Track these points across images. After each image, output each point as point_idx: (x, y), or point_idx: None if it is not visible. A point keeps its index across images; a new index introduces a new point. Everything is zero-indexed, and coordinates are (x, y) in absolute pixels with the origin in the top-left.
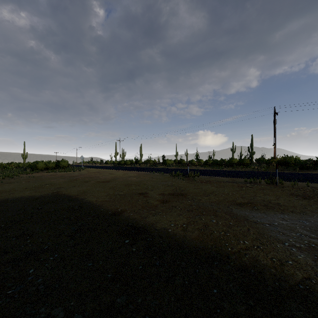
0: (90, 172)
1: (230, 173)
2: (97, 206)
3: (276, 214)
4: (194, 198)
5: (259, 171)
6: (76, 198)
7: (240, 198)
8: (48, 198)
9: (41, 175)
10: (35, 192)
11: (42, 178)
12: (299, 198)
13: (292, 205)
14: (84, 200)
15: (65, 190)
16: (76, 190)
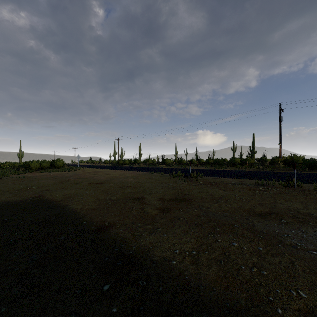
0: (86, 172)
1: (235, 173)
2: (80, 217)
3: None
4: (201, 206)
5: (265, 171)
6: (58, 205)
7: (258, 206)
8: (26, 204)
9: (33, 175)
10: (15, 195)
11: (33, 179)
12: None
13: None
14: (66, 208)
15: (50, 194)
16: (63, 193)
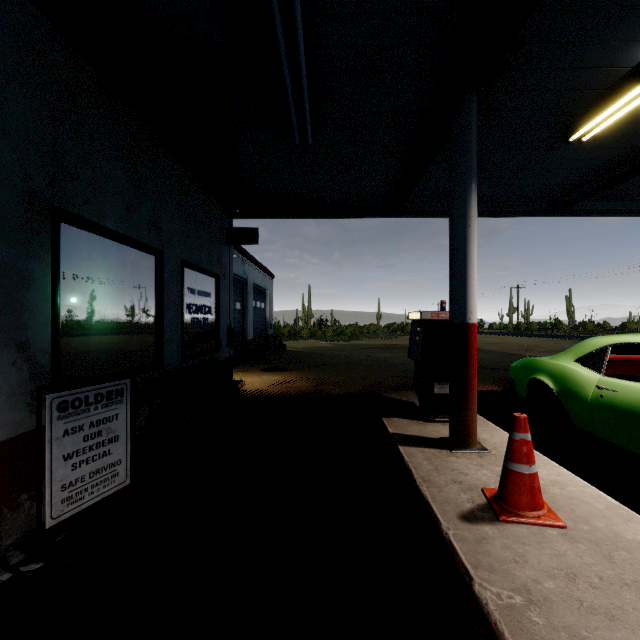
0: None
1: None
2: (491, 350)
3: None
4: None
5: None
6: None
7: None
8: None
9: None
10: None
11: None
12: None
13: None
14: (481, 348)
15: None
16: None
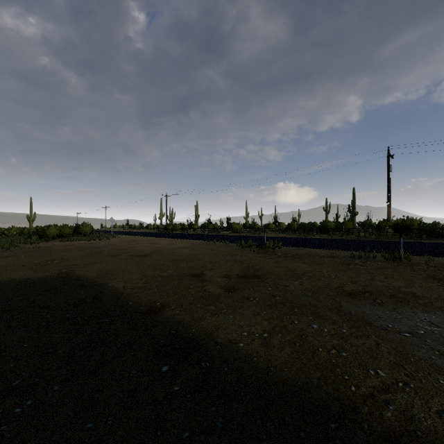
0: (123, 240)
1: (326, 243)
2: (124, 297)
3: (416, 314)
4: (277, 284)
5: (368, 240)
6: (94, 283)
7: (350, 283)
8: (51, 282)
9: (52, 246)
10: (34, 271)
11: (52, 250)
12: (443, 284)
13: (436, 296)
14: (104, 286)
15: (80, 269)
16: (97, 268)
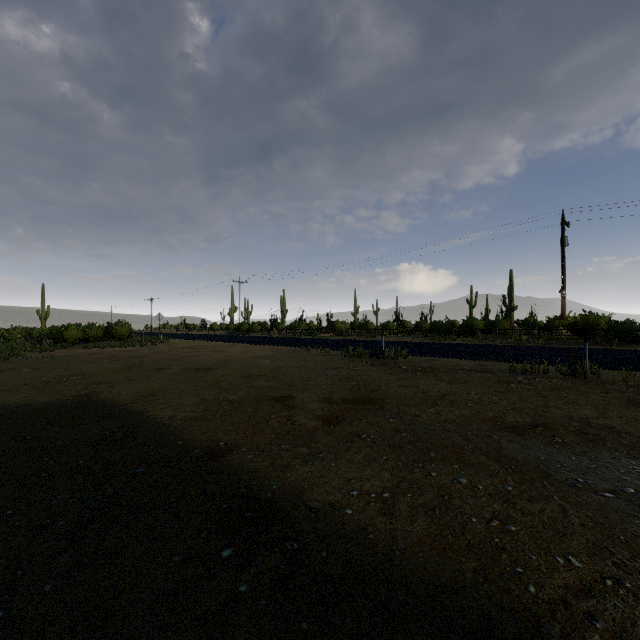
0: (175, 347)
1: (473, 350)
2: (170, 432)
3: (618, 460)
4: (403, 413)
5: (533, 346)
6: (127, 412)
7: (512, 412)
8: (63, 409)
9: (71, 354)
10: (40, 393)
11: (71, 361)
12: None
13: None
14: (142, 416)
15: (109, 390)
16: (133, 389)
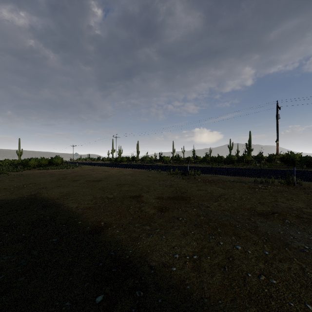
0: (84, 169)
1: (233, 171)
2: (75, 216)
3: None
4: (200, 205)
5: (263, 169)
6: (54, 204)
7: (259, 204)
8: (20, 202)
9: (31, 173)
10: (10, 194)
11: (30, 176)
12: None
13: None
14: (61, 207)
15: (46, 192)
16: (59, 191)
